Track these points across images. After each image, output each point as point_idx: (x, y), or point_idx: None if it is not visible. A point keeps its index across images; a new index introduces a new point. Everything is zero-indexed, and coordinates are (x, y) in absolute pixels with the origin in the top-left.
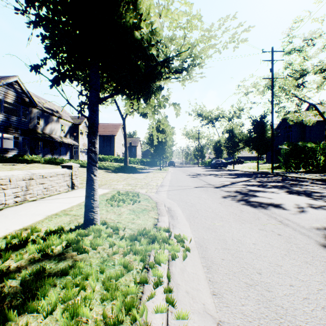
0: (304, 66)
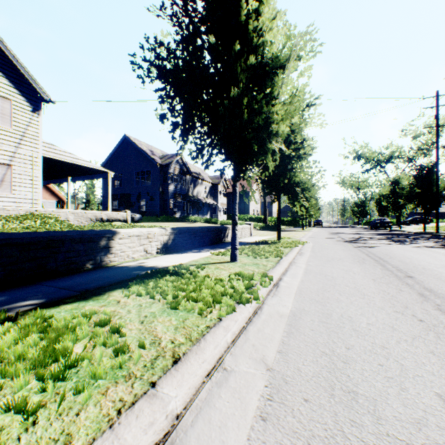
0: None
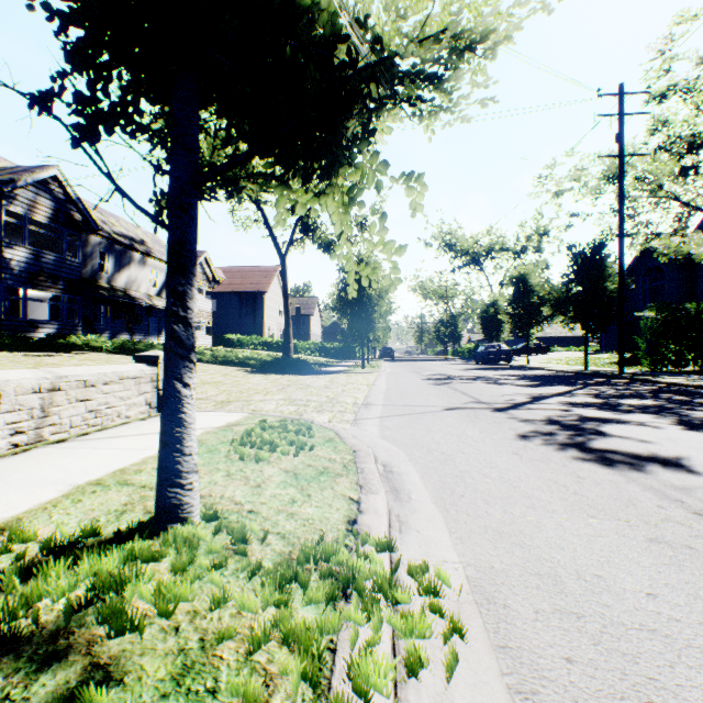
0: (698, 126)
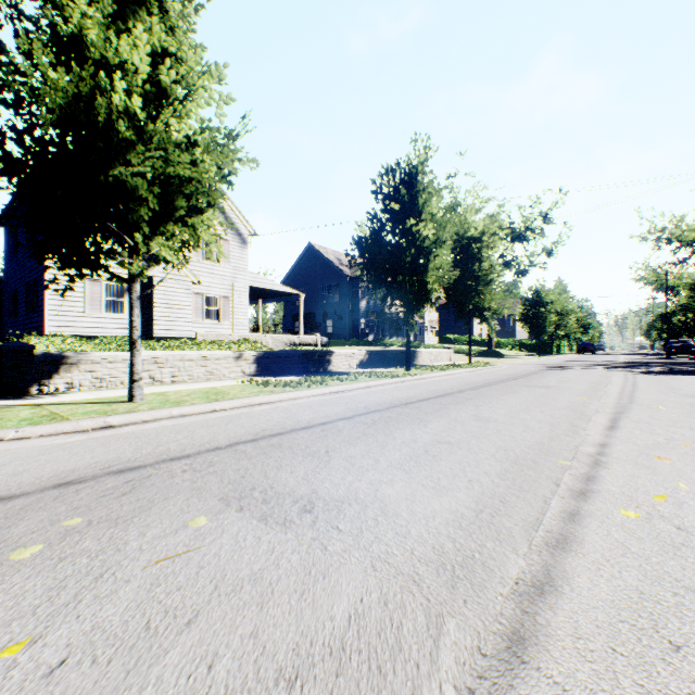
0: None
